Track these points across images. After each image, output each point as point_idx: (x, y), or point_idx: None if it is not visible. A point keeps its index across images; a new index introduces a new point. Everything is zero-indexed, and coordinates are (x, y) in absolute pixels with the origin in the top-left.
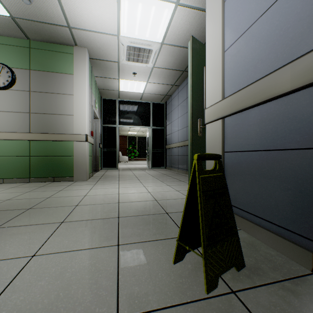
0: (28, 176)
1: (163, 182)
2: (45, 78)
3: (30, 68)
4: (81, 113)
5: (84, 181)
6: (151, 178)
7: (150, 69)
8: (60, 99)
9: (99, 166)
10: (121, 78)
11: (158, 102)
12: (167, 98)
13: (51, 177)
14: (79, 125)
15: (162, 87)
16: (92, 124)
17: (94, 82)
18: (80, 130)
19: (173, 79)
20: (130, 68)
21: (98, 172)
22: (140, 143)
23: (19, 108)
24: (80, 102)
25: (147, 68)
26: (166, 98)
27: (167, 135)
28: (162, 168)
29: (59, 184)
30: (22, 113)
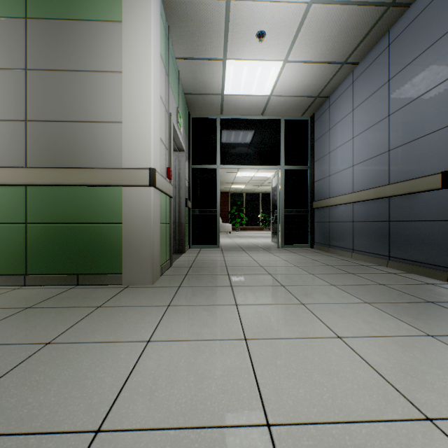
0: (23, 271)
1: (372, 304)
2: (58, 37)
3: (26, 15)
4: (140, 116)
5: (146, 285)
6: (312, 280)
7: (302, 13)
8: (93, 84)
9: (186, 242)
10: (230, 54)
11: (296, 117)
12: (317, 105)
13: (71, 275)
14: (135, 147)
15: (316, 73)
16: (168, 153)
17: (174, 70)
18: (138, 159)
19: (349, 44)
20: (252, 16)
21: (182, 254)
22: (249, 202)
23: (3, 110)
24: (137, 90)
25: (295, 10)
26: (316, 104)
27: (317, 181)
28: (304, 248)
29: (81, 297)
30: (10, 121)
